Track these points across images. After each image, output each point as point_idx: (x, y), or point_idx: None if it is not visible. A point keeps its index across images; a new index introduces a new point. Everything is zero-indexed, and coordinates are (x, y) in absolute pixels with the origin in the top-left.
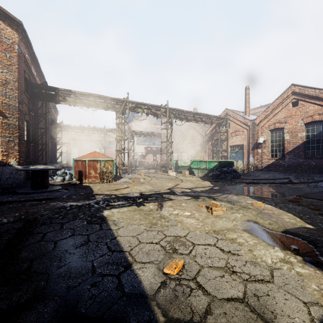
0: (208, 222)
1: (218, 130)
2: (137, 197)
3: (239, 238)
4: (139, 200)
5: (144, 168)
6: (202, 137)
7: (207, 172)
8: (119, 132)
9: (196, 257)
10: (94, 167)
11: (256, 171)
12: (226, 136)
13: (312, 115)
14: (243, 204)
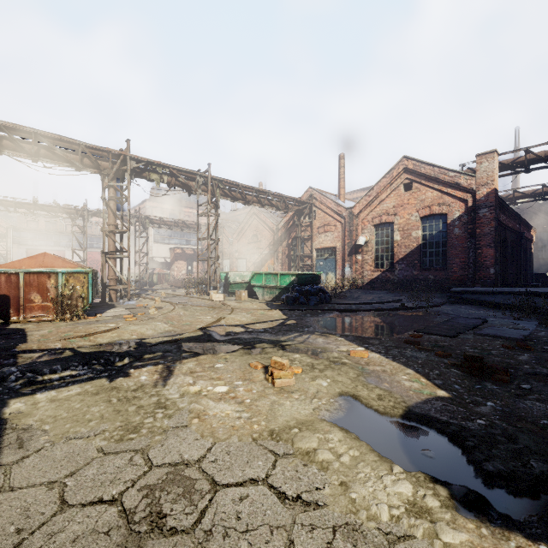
0: (263, 407)
1: (297, 223)
2: (119, 354)
3: (323, 448)
4: (122, 361)
5: (168, 286)
6: (271, 233)
7: (279, 293)
8: (109, 216)
9: (211, 535)
10: (41, 287)
11: (354, 290)
12: (311, 233)
13: (430, 206)
14: (333, 355)
